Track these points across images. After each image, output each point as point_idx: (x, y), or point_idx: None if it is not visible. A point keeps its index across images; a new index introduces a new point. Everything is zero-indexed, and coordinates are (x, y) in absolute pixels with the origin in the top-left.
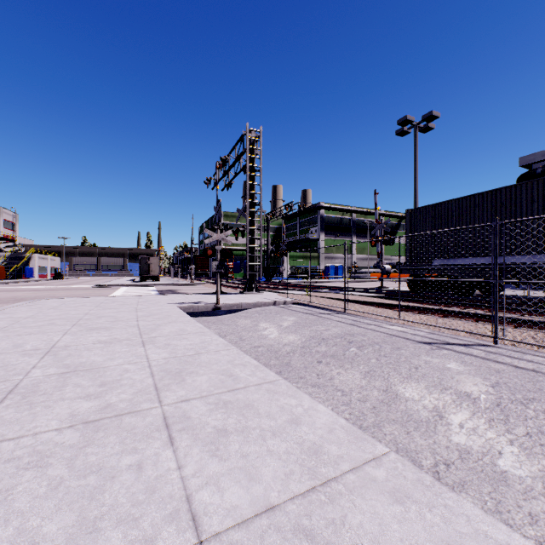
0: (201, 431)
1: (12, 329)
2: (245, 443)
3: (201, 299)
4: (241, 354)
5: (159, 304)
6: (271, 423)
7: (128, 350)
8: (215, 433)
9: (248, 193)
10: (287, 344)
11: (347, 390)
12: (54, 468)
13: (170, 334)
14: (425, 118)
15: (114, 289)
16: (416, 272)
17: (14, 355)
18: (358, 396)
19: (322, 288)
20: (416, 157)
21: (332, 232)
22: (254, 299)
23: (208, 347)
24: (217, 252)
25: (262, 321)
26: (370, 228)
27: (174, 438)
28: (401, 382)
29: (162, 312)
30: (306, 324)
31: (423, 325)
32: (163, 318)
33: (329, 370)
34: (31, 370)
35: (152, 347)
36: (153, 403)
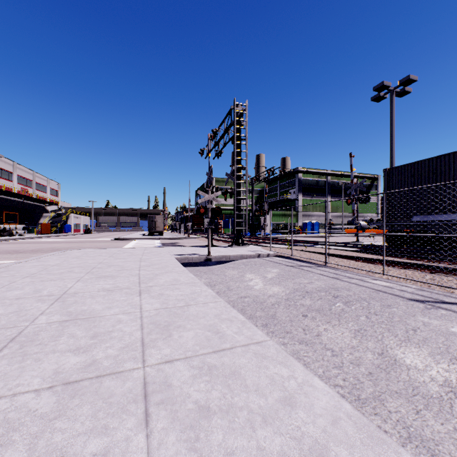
0: (181, 407)
1: (39, 276)
2: (230, 431)
3: (195, 251)
4: (228, 308)
5: (160, 255)
6: (260, 402)
7: (125, 299)
8: (195, 411)
9: (235, 159)
10: (271, 295)
11: (337, 349)
12: (14, 450)
13: (165, 283)
14: (402, 83)
15: (128, 241)
16: (394, 227)
17: (30, 300)
18: (349, 358)
19: (301, 242)
20: (393, 120)
21: (309, 192)
22: (240, 251)
23: (197, 298)
24: (208, 210)
25: (248, 272)
26: (344, 189)
27: (151, 414)
28: (398, 346)
29: (161, 262)
30: (289, 276)
31: (410, 281)
32: (161, 268)
33: (315, 325)
34: (38, 316)
35: (147, 297)
36: (137, 362)
